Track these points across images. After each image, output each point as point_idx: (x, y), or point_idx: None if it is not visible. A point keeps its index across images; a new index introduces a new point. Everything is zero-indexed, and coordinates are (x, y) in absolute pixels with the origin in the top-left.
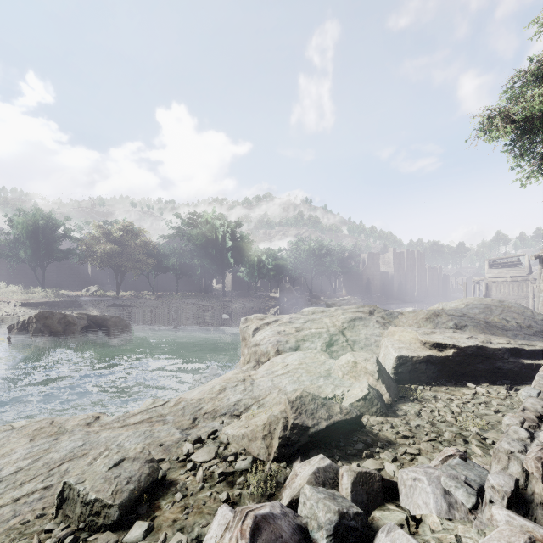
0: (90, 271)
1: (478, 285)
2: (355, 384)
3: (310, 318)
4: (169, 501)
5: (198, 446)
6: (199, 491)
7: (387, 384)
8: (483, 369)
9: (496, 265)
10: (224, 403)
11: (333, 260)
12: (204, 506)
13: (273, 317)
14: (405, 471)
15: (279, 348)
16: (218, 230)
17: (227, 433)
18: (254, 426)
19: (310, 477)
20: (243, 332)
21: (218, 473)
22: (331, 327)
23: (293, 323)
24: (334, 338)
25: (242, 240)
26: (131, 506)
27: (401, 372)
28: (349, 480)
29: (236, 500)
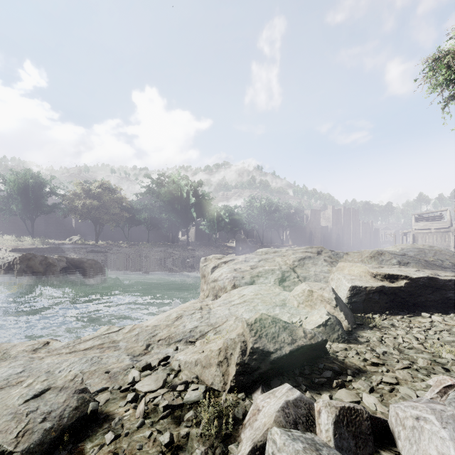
0: (74, 224)
1: (405, 236)
2: (313, 311)
3: (264, 258)
4: (96, 444)
5: (148, 374)
6: (137, 430)
7: (344, 312)
8: (433, 300)
9: (421, 219)
10: (180, 330)
11: (281, 215)
12: (139, 451)
13: (230, 257)
14: (399, 406)
15: (235, 283)
16: (183, 188)
17: (180, 359)
18: (209, 351)
19: (278, 414)
20: (203, 270)
21: (162, 407)
22: (283, 265)
23: (248, 262)
24: (286, 275)
25: (203, 197)
26: (44, 452)
27: (355, 302)
28: (329, 419)
29: (181, 442)
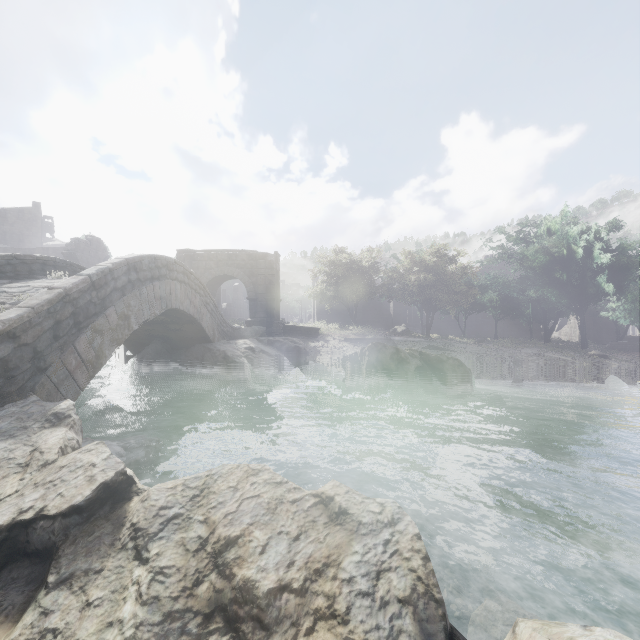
0: (392, 311)
1: None
2: None
3: None
4: None
5: None
6: None
7: None
8: None
9: None
10: None
11: None
12: None
13: None
14: None
15: None
16: (576, 239)
17: None
18: None
19: None
20: None
21: None
22: None
23: None
24: None
25: (624, 252)
26: None
27: None
28: None
29: None
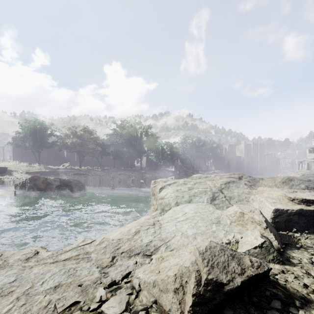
0: (65, 155)
1: (301, 164)
2: (247, 232)
3: (198, 181)
4: None
5: (113, 288)
6: None
7: (273, 233)
8: None
9: None
10: (138, 243)
11: (206, 148)
12: None
13: (172, 180)
14: None
15: (177, 201)
16: (138, 130)
17: (139, 277)
18: (165, 276)
19: None
20: (153, 190)
21: None
22: (212, 187)
23: (186, 184)
24: (216, 195)
25: (152, 136)
26: None
27: (278, 222)
28: None
29: None
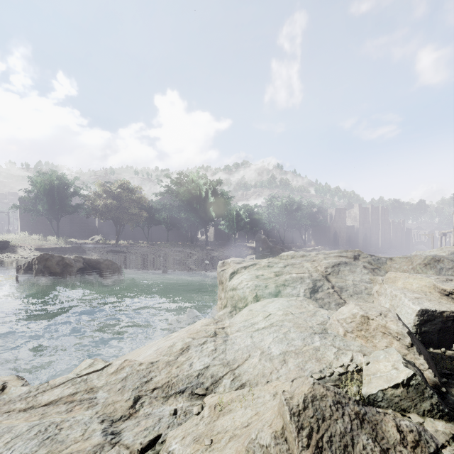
0: (97, 224)
1: (444, 237)
2: (377, 353)
3: (290, 262)
4: None
5: None
6: None
7: (424, 354)
8: None
9: None
10: (184, 371)
11: (303, 214)
12: None
13: (251, 261)
14: None
15: (258, 293)
16: (201, 187)
17: (173, 450)
18: None
19: None
20: (220, 275)
21: None
22: (313, 271)
23: (271, 267)
24: (318, 284)
25: (222, 196)
26: None
27: (427, 332)
28: None
29: None
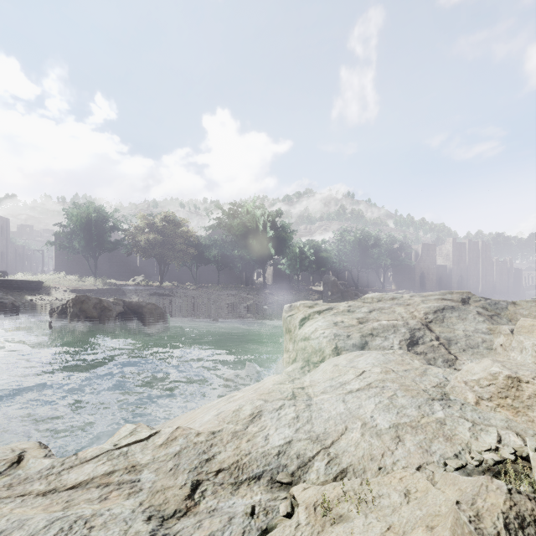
0: (138, 263)
1: None
2: None
3: (376, 307)
4: None
5: None
6: None
7: None
8: None
9: None
10: (258, 447)
11: (381, 251)
12: None
13: (325, 305)
14: None
15: (338, 344)
16: (258, 219)
17: None
18: None
19: None
20: (287, 322)
21: None
22: (408, 318)
23: (353, 312)
24: (417, 334)
25: (283, 230)
26: None
27: None
28: None
29: None
